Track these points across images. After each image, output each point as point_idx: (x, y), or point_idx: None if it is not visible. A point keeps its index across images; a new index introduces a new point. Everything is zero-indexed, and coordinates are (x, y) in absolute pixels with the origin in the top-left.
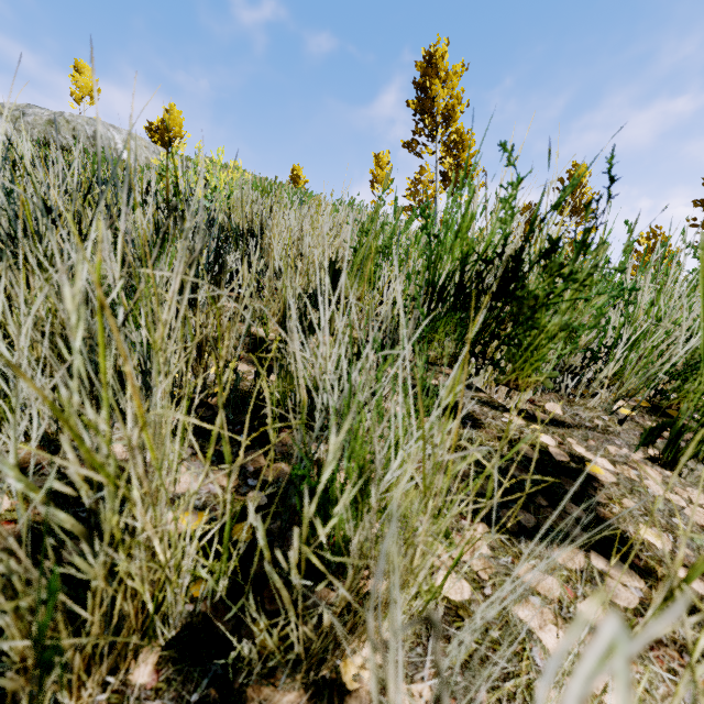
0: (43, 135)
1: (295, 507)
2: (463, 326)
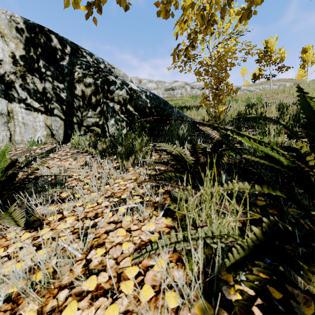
0: (278, 86)
1: None
2: None
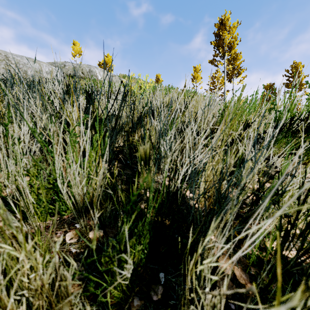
0: (71, 73)
1: (227, 203)
2: (286, 143)
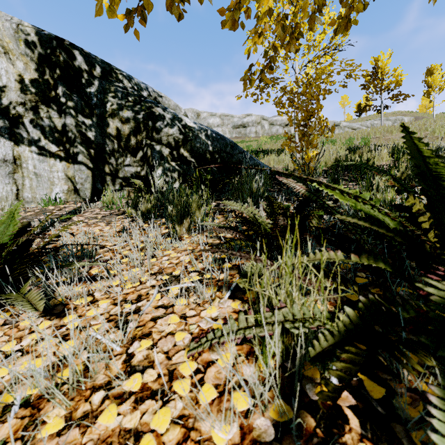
0: (393, 122)
1: None
2: None
